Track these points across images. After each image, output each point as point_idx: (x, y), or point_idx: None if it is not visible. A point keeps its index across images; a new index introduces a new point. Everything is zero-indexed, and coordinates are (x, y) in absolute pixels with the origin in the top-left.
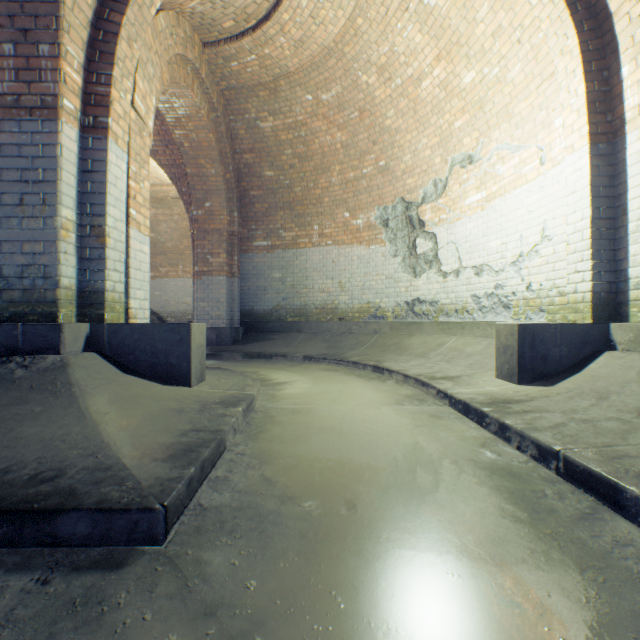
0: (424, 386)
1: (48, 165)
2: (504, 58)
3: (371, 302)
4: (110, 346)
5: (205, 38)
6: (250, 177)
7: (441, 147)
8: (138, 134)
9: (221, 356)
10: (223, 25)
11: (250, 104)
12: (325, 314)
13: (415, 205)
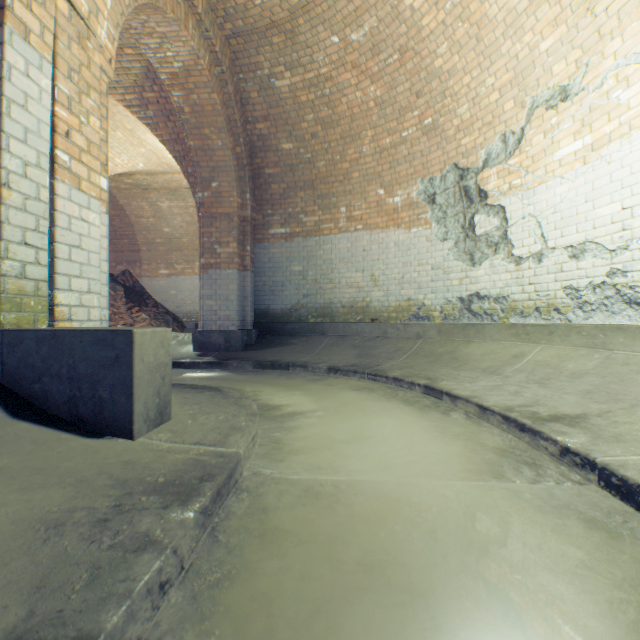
0: (525, 432)
1: None
2: None
3: (412, 299)
4: (4, 367)
5: None
6: (265, 152)
7: (515, 85)
8: (75, 40)
9: (228, 365)
10: None
11: (262, 56)
12: (354, 314)
13: (473, 171)
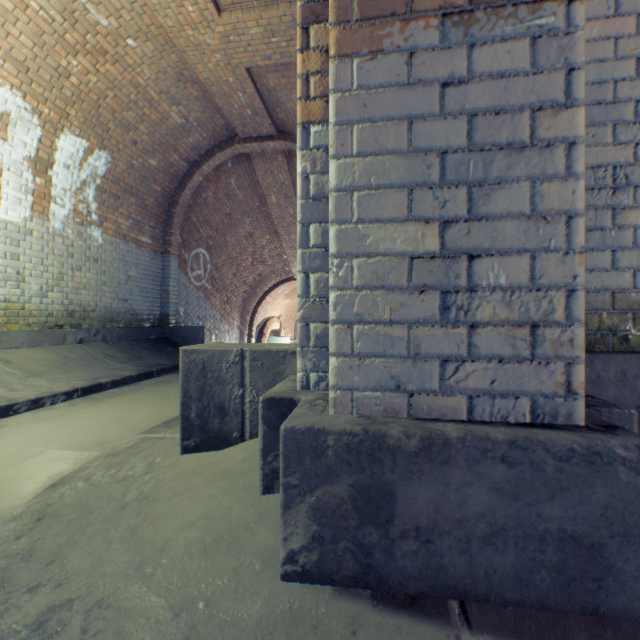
0: None
1: None
2: None
3: None
4: None
5: None
6: None
7: None
8: None
9: None
10: None
11: None
12: None
13: None
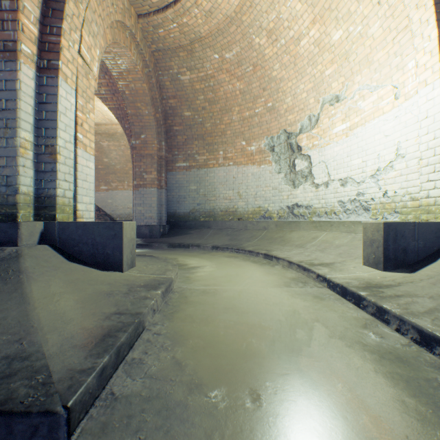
0: (305, 271)
1: (9, 96)
2: (366, 18)
3: (261, 206)
4: (60, 240)
5: (139, 11)
6: (173, 116)
7: (314, 90)
8: (84, 76)
9: (152, 246)
10: (152, 0)
11: (173, 62)
12: (228, 215)
13: (294, 135)
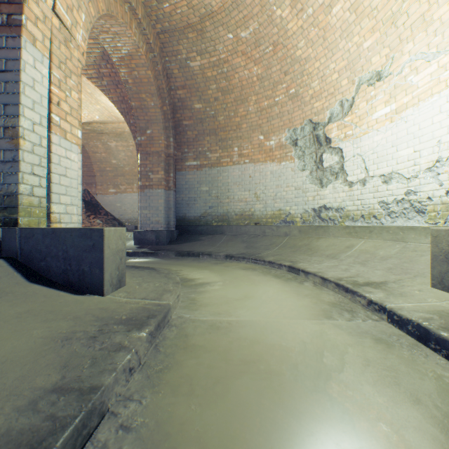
0: (348, 293)
1: None
2: None
3: (282, 209)
4: (22, 252)
5: None
6: (183, 109)
7: (348, 69)
8: (63, 43)
9: (158, 254)
10: None
11: (181, 46)
12: (243, 219)
13: (322, 125)
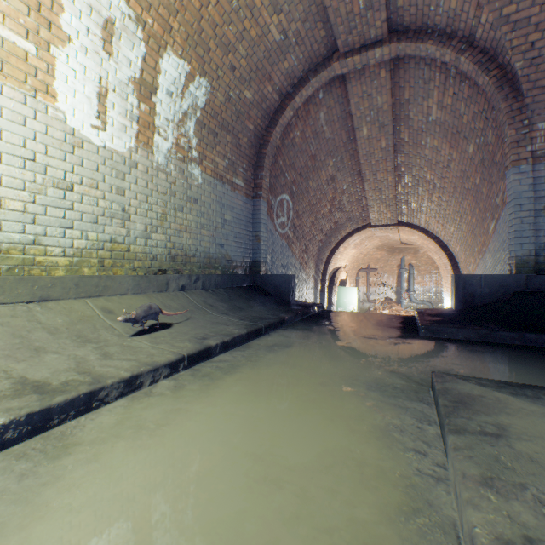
0: None
1: None
2: None
3: None
4: None
5: None
6: None
7: None
8: None
9: None
10: None
11: None
12: None
13: None
